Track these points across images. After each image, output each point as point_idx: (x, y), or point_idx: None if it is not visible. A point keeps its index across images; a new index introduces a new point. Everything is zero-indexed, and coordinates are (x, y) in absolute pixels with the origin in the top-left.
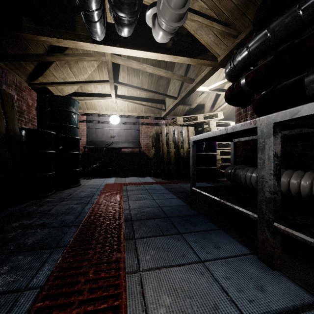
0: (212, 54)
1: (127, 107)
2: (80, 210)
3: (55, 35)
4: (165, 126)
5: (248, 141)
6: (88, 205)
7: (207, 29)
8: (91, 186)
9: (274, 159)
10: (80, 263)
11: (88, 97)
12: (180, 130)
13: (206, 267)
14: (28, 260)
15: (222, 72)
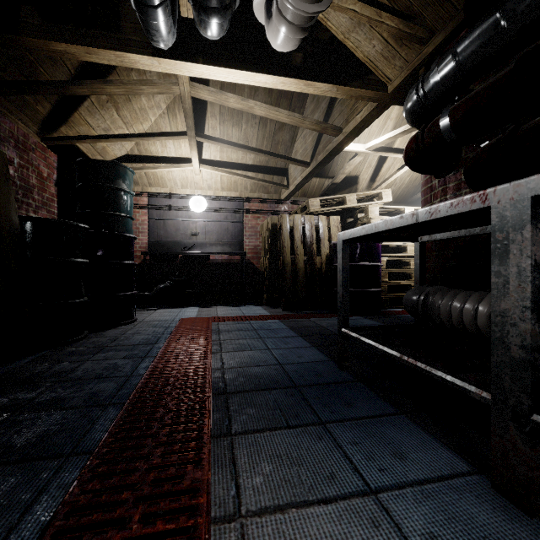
0: (377, 78)
1: (221, 182)
2: (129, 370)
3: (83, 40)
4: (288, 216)
5: (449, 240)
6: (146, 361)
7: (369, 28)
8: (155, 323)
9: (534, 276)
10: (116, 495)
11: (150, 164)
12: (314, 223)
13: (383, 507)
14: (9, 486)
15: (390, 118)
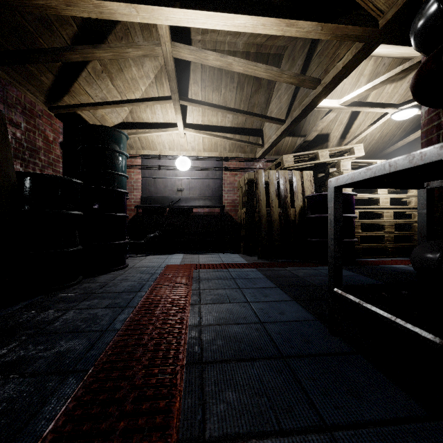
0: (366, 12)
1: (203, 144)
2: (106, 323)
3: None
4: (263, 171)
5: None
6: (125, 312)
7: None
8: (143, 269)
9: None
10: None
11: (142, 129)
12: (288, 177)
13: None
14: None
15: (363, 75)
